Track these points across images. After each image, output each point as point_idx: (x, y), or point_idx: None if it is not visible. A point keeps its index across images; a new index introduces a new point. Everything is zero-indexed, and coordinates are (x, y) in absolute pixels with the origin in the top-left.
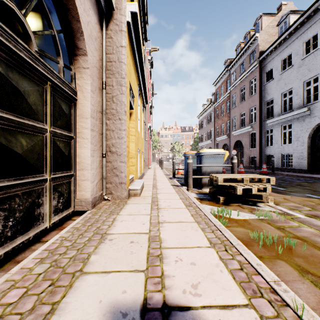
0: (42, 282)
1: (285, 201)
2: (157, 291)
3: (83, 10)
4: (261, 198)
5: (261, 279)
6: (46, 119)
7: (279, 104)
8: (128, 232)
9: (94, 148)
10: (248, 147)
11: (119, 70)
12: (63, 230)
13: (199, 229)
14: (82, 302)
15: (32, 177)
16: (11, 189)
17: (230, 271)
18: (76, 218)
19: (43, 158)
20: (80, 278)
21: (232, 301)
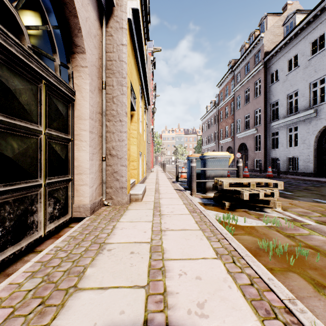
0: (31, 301)
1: (293, 206)
2: (159, 311)
3: (81, 5)
4: (268, 203)
5: (274, 296)
6: (41, 120)
7: (284, 106)
8: (128, 241)
9: (93, 151)
10: (253, 150)
11: (120, 69)
12: (59, 239)
13: (204, 237)
14: (74, 325)
15: (24, 183)
16: (1, 196)
17: (239, 287)
18: (73, 225)
19: (37, 162)
20: (73, 296)
21: (243, 324)
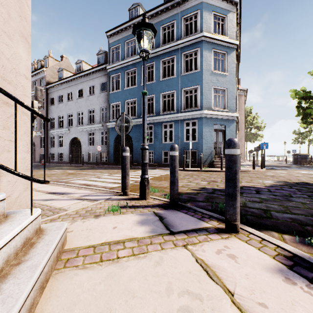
0: None
1: None
2: None
3: None
4: None
5: None
6: None
7: (57, 122)
8: None
9: None
10: (39, 147)
11: None
12: None
13: None
14: None
15: None
16: None
17: None
18: None
19: None
20: None
21: None
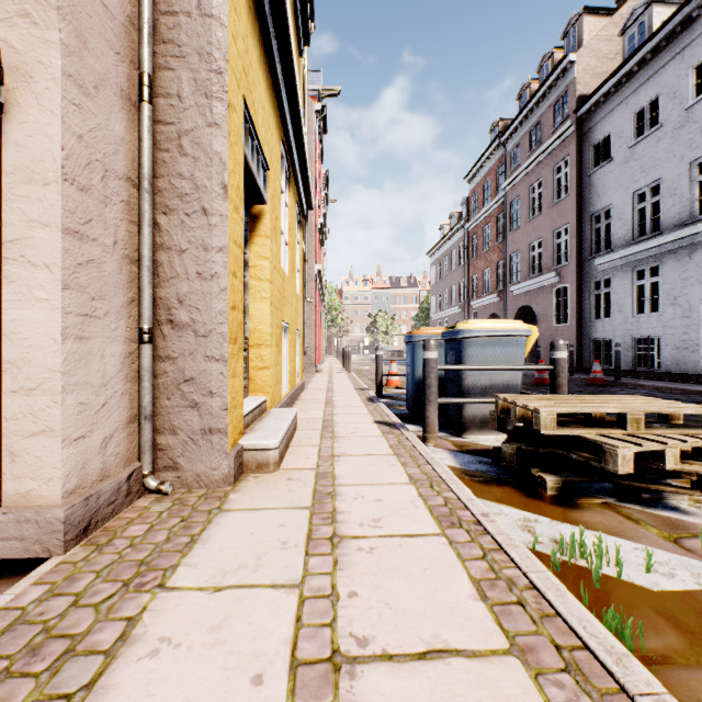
0: None
1: None
2: None
3: None
4: None
5: None
6: None
7: (626, 219)
8: None
9: (88, 306)
10: (550, 322)
11: (203, 43)
12: None
13: None
14: None
15: None
16: None
17: None
18: None
19: None
20: None
21: None
